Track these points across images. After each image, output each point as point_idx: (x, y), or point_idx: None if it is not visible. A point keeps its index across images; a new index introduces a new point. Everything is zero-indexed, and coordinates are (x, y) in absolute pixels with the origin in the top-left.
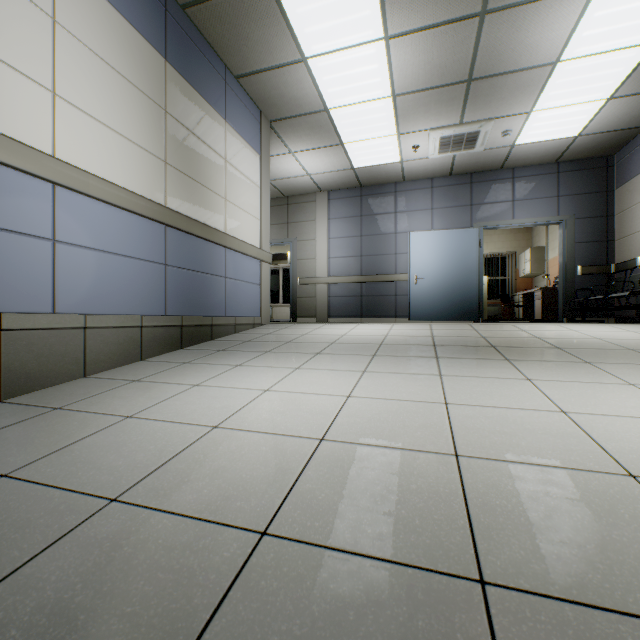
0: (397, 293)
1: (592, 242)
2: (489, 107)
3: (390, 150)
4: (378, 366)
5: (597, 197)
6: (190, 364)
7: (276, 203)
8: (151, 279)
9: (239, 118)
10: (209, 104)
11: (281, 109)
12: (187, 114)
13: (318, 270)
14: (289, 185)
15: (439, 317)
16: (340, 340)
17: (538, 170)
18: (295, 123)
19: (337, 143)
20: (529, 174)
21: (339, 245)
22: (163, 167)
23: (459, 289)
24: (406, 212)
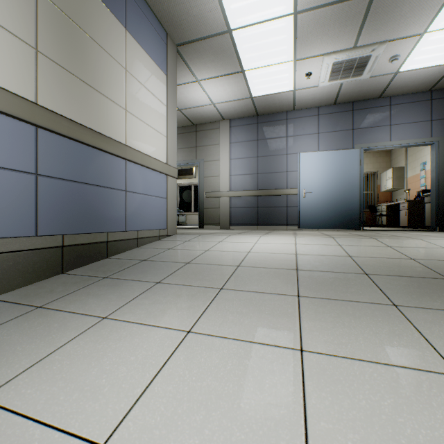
0: (288, 205)
1: None
2: (385, 27)
3: (285, 78)
4: (318, 331)
5: None
6: (40, 311)
7: (186, 130)
8: (10, 191)
9: (142, 32)
10: (104, 4)
11: (186, 30)
12: (72, 4)
13: (221, 185)
14: (197, 114)
15: (325, 225)
16: (246, 261)
17: (413, 98)
18: (200, 47)
19: (238, 70)
20: (405, 101)
21: (239, 165)
22: (32, 55)
23: (342, 201)
24: (296, 136)
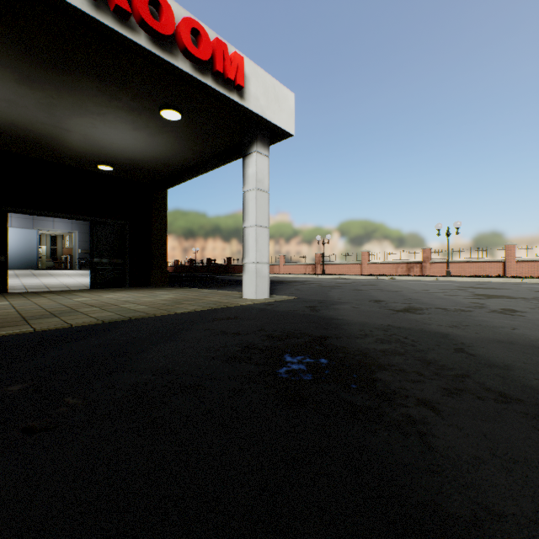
0: None
1: (85, 242)
2: None
3: None
4: None
5: (87, 226)
6: None
7: None
8: None
9: None
10: None
11: None
12: None
13: None
14: None
15: (16, 267)
16: None
17: None
18: None
19: None
20: None
21: None
22: None
23: (28, 255)
24: None
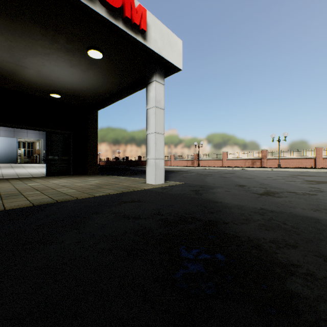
0: None
1: None
2: None
3: None
4: None
5: None
6: None
7: None
8: None
9: None
10: None
11: None
12: None
13: None
14: None
15: (3, 162)
16: None
17: None
18: None
19: None
20: None
21: None
22: None
23: (10, 154)
24: None
